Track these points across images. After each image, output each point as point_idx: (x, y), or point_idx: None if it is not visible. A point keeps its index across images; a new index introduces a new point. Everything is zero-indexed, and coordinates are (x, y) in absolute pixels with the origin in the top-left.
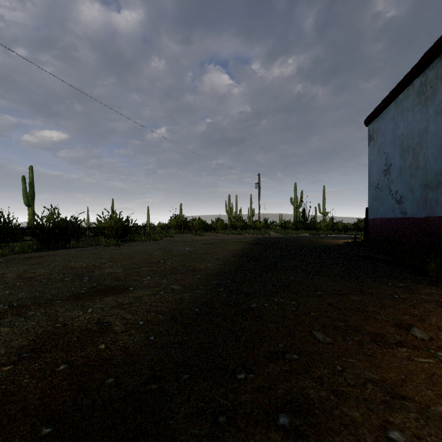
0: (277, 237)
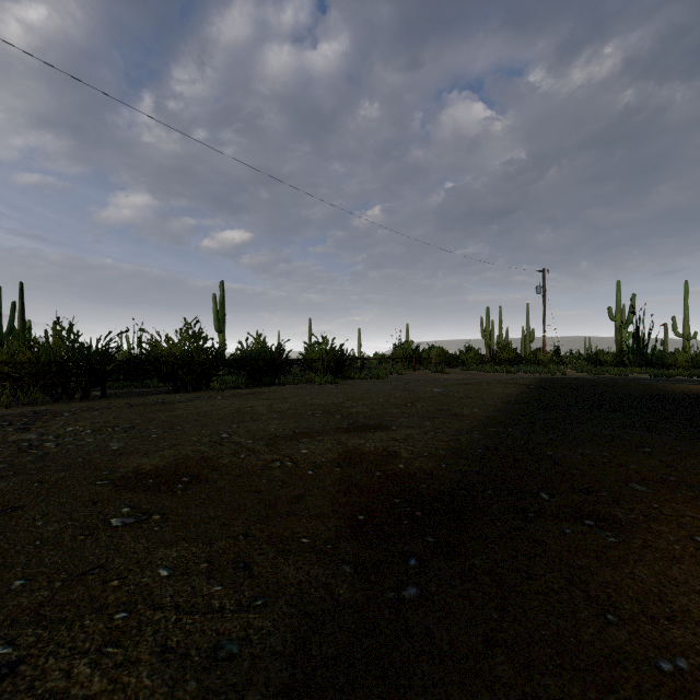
0: (581, 379)
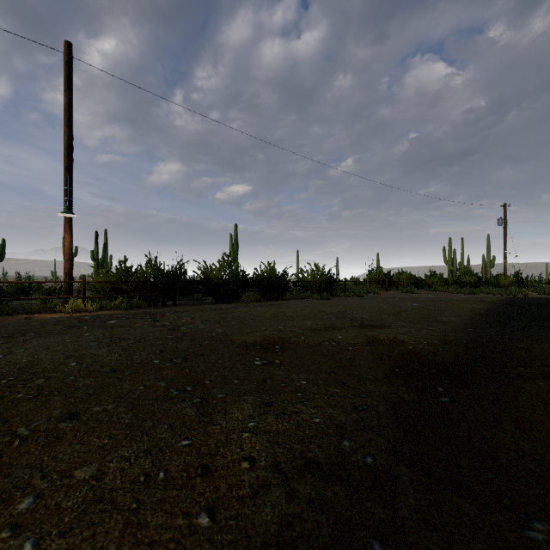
0: (544, 298)
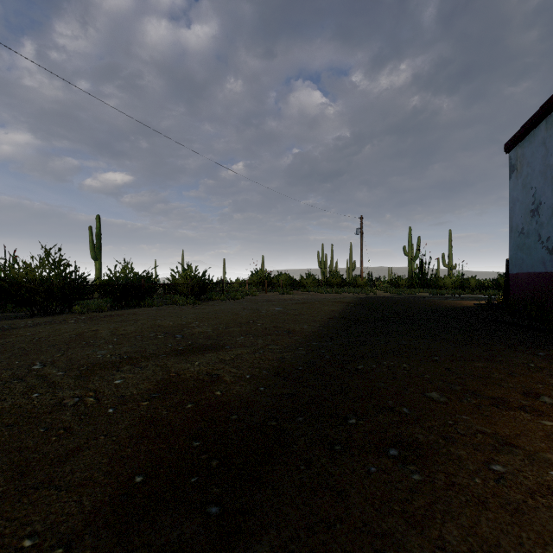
0: (386, 297)
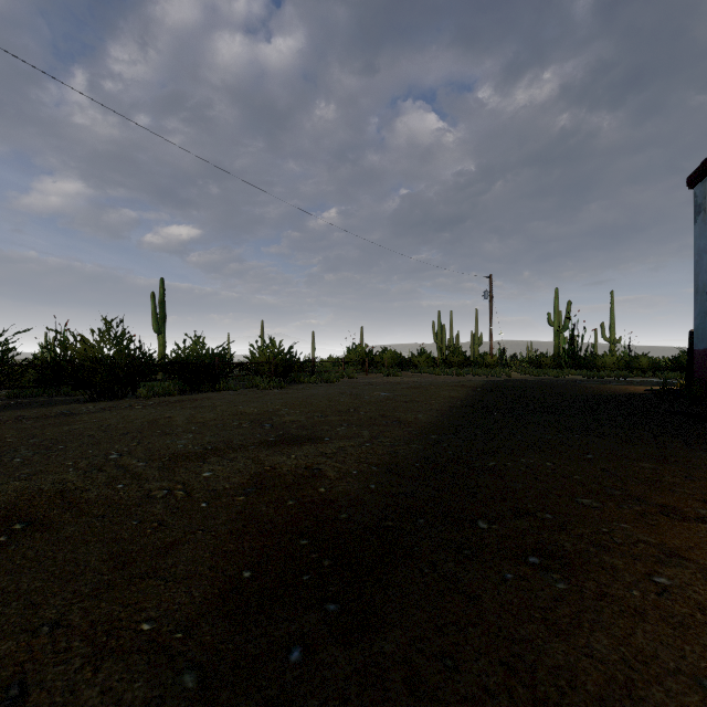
0: (524, 381)
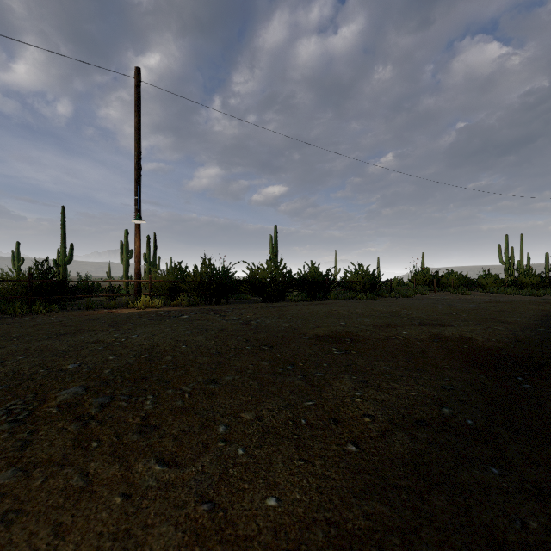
0: None
